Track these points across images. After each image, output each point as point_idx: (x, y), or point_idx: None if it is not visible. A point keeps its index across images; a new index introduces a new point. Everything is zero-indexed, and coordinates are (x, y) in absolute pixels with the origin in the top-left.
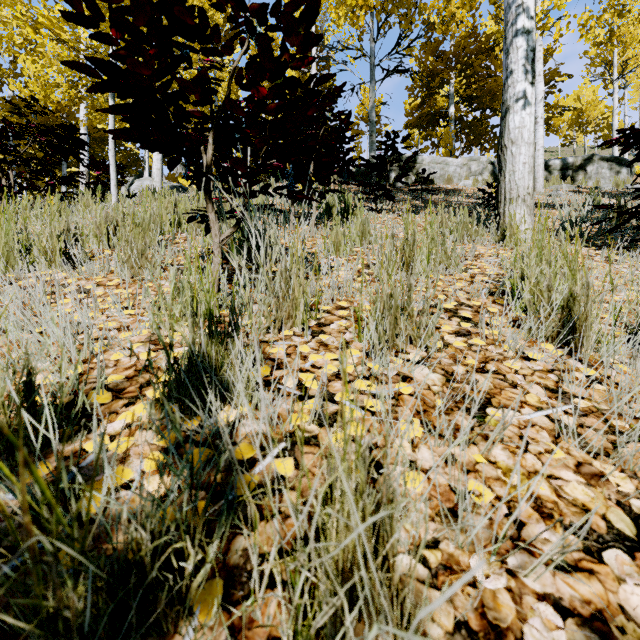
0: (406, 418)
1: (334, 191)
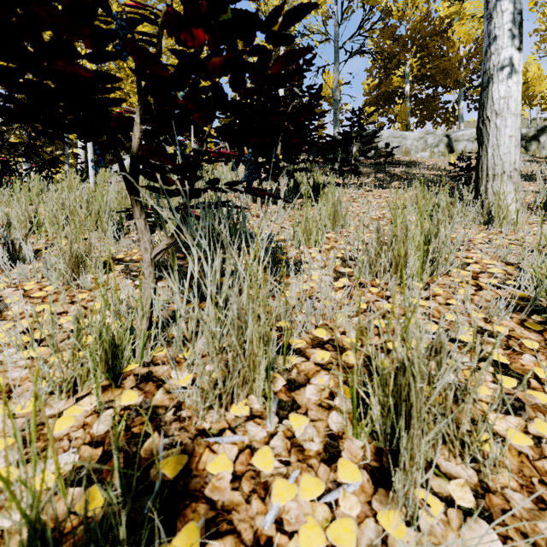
0: None
1: (302, 170)
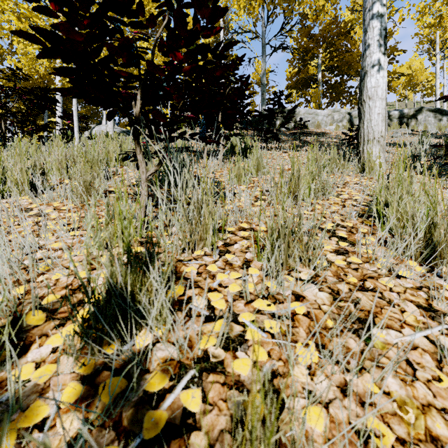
0: (302, 340)
1: (236, 135)
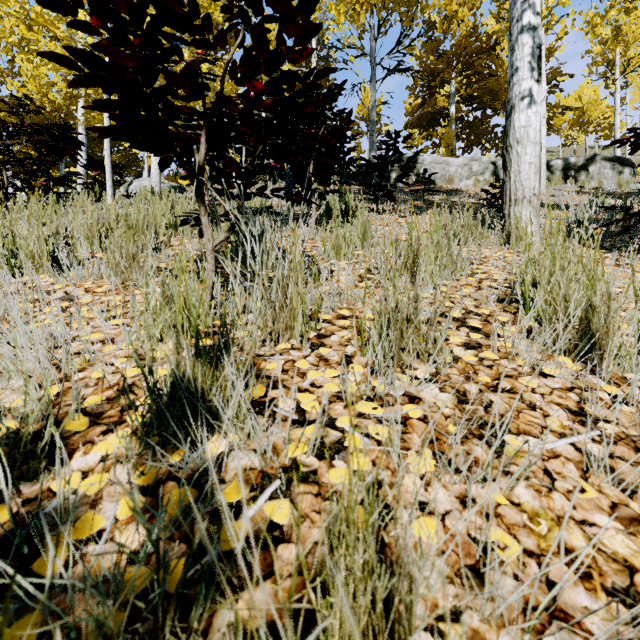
0: (416, 448)
1: (334, 192)
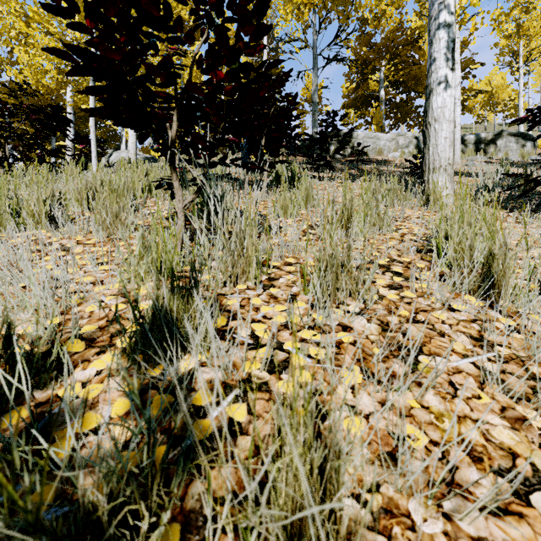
0: (347, 365)
1: (282, 162)
